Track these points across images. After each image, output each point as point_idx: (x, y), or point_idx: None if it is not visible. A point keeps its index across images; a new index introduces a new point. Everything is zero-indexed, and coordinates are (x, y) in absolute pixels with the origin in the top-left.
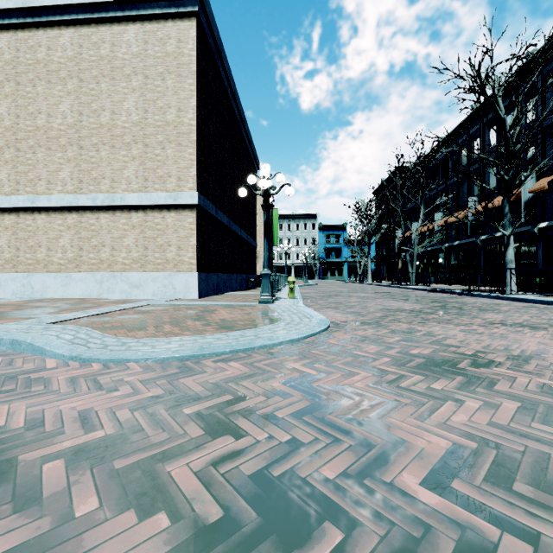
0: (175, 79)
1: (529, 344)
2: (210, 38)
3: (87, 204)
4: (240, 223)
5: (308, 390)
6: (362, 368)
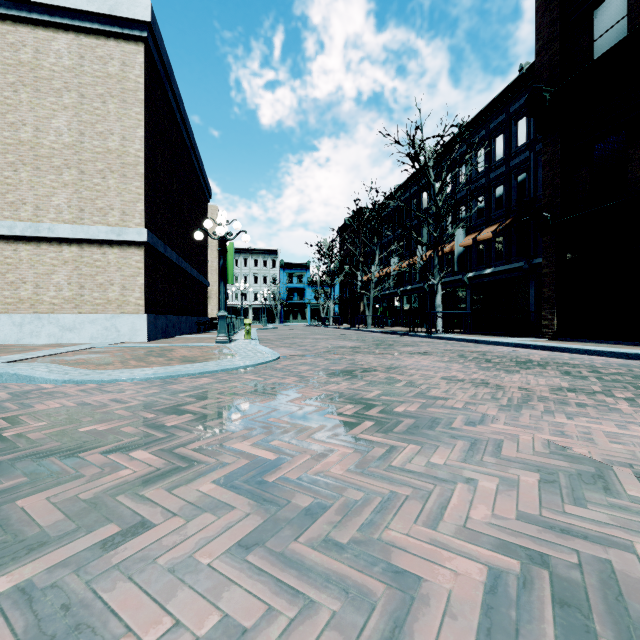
0: (119, 104)
1: (408, 362)
2: (159, 63)
3: (1, 232)
4: (190, 259)
5: (256, 385)
6: (293, 376)
